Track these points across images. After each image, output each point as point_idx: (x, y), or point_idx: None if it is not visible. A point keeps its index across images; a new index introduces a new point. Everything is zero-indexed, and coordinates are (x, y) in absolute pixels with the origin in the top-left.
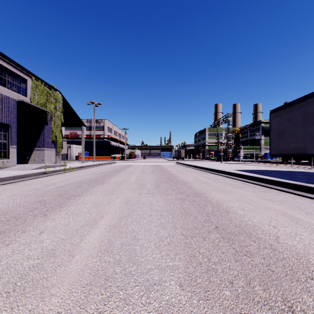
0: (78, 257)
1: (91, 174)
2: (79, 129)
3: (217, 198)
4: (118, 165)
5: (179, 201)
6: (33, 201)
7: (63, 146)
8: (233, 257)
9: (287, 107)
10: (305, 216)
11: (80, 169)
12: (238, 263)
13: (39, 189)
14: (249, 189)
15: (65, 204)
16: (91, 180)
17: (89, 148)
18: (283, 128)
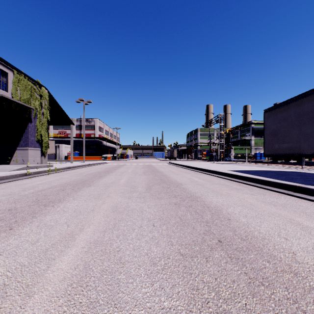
0: (38, 297)
1: (79, 176)
2: (68, 128)
3: (214, 202)
4: (109, 165)
5: (174, 206)
6: (1, 210)
7: (51, 146)
8: (248, 288)
9: (282, 106)
10: None
11: (67, 169)
12: (256, 299)
13: (15, 194)
14: (246, 191)
15: (41, 213)
16: (76, 183)
17: (79, 148)
18: (277, 128)
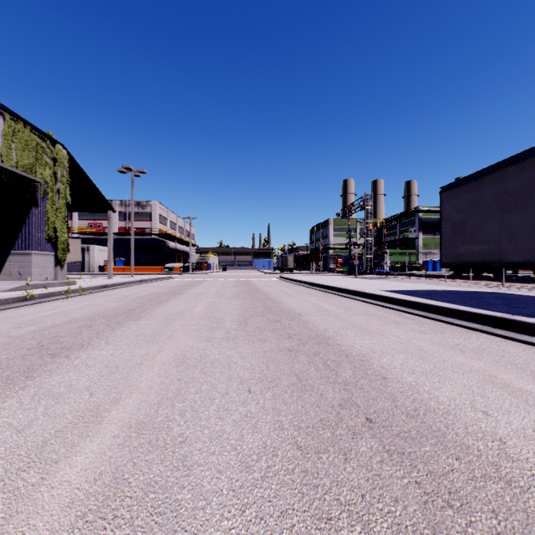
0: None
1: (121, 301)
2: (105, 218)
3: (358, 347)
4: (177, 282)
5: (287, 355)
6: None
7: (74, 249)
8: (424, 514)
9: (471, 181)
10: (533, 383)
11: (101, 289)
12: None
13: (0, 334)
14: (413, 326)
15: (43, 370)
16: (116, 313)
17: (125, 252)
18: (463, 218)
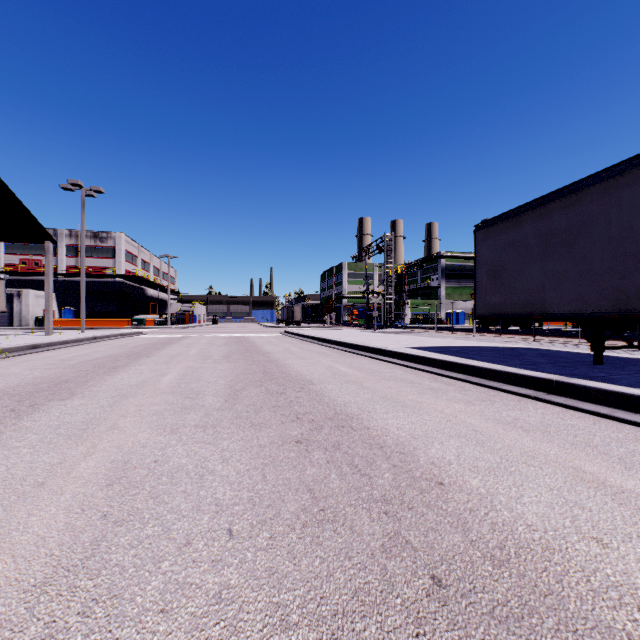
0: None
1: (53, 368)
2: None
3: (394, 430)
4: (147, 340)
5: (294, 451)
6: None
7: None
8: None
9: (510, 218)
10: (631, 477)
11: (28, 351)
12: None
13: None
14: (454, 394)
15: None
16: (36, 388)
17: (76, 300)
18: (501, 262)
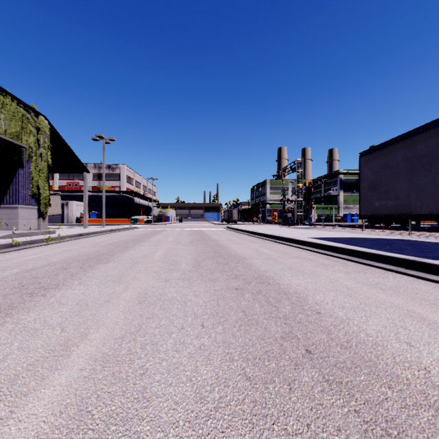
0: None
1: (94, 247)
2: (82, 178)
3: (294, 285)
4: (141, 232)
5: (234, 293)
6: None
7: (55, 203)
8: None
9: (385, 147)
10: None
11: (77, 237)
12: None
13: None
14: (339, 267)
15: (21, 308)
16: (88, 257)
17: (98, 207)
18: (378, 178)
